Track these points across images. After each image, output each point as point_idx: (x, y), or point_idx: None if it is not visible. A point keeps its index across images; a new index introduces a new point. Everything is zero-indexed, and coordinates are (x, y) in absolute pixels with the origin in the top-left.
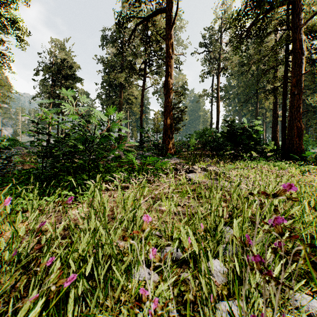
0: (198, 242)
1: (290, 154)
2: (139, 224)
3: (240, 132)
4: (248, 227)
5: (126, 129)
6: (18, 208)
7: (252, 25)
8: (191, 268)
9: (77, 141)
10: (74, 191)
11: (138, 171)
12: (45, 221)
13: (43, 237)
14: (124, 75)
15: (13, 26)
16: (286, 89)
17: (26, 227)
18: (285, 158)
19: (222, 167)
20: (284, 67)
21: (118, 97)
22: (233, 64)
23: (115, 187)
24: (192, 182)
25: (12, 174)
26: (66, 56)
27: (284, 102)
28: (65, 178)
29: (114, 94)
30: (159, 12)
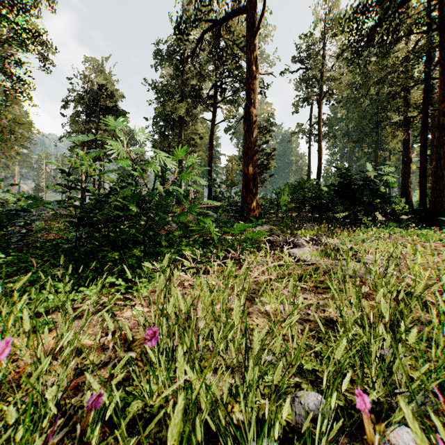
0: (350, 380)
1: (438, 217)
2: (253, 353)
3: (361, 185)
4: (427, 349)
5: (202, 181)
6: (40, 309)
7: (378, 25)
8: (357, 443)
9: (129, 200)
10: (124, 277)
11: (214, 244)
12: (101, 394)
13: (88, 394)
14: (186, 105)
15: (35, 40)
16: (425, 121)
17: (53, 341)
18: (427, 223)
19: (345, 238)
20: (419, 89)
21: (177, 137)
22: (342, 86)
23: (193, 276)
24: (304, 263)
25: (33, 247)
26: (105, 81)
27: (422, 140)
28: (109, 255)
29: (171, 133)
30: (237, 13)
